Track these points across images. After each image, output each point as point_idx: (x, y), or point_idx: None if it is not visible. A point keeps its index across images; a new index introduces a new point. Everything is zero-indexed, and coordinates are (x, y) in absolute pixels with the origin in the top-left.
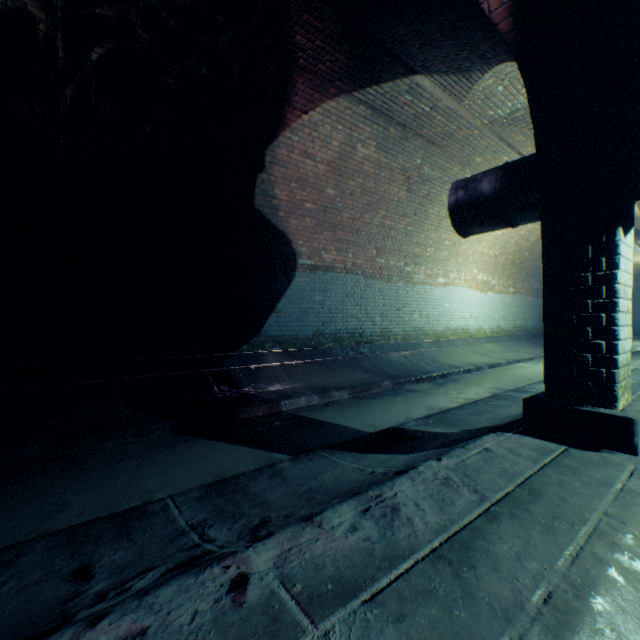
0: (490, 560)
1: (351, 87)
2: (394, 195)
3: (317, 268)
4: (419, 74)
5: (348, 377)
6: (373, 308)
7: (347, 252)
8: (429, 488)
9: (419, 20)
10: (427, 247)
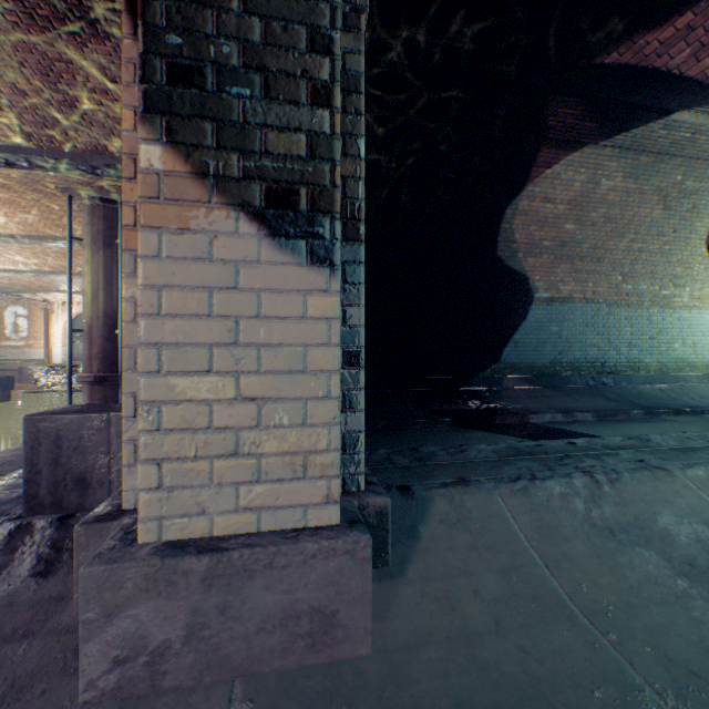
0: (705, 452)
1: (597, 140)
2: (645, 216)
3: (553, 300)
4: (675, 112)
5: (589, 404)
6: (617, 337)
7: (586, 282)
8: (672, 438)
9: (673, 85)
10: (693, 265)
